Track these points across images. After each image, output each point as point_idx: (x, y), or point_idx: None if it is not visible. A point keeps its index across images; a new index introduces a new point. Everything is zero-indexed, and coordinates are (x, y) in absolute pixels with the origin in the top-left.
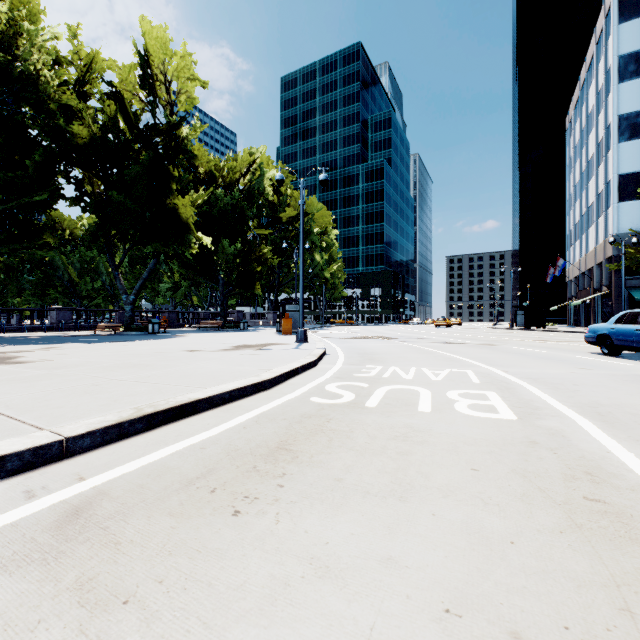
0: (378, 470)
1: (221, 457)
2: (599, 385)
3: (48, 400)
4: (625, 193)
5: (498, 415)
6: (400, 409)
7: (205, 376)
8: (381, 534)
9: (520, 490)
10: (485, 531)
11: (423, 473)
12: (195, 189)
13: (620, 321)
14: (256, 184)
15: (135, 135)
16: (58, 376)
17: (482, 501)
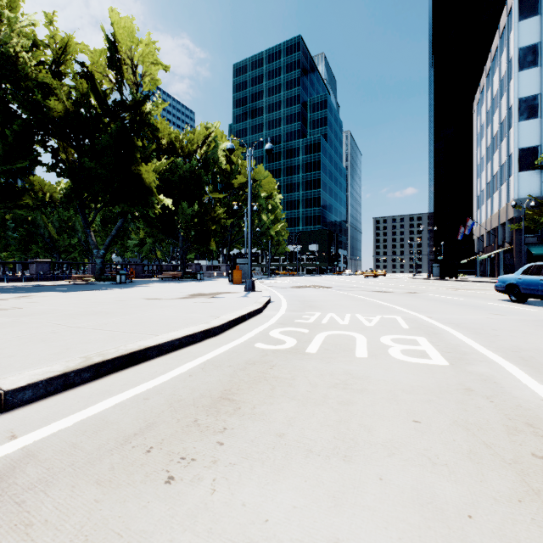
0: (320, 423)
1: (163, 409)
2: (515, 330)
3: (2, 348)
4: (524, 164)
5: (430, 361)
6: (339, 355)
7: (159, 323)
8: (326, 507)
9: (466, 446)
10: (438, 501)
11: (365, 426)
12: (158, 158)
13: (526, 272)
14: (211, 154)
15: (105, 110)
16: (21, 324)
17: (429, 460)
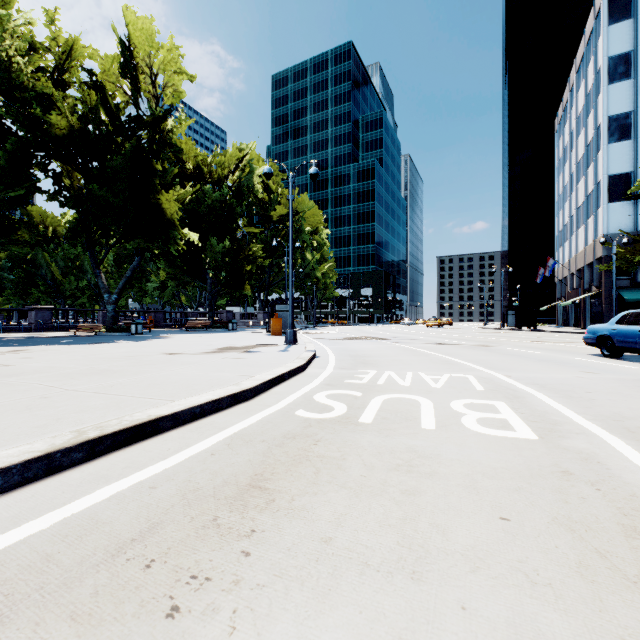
0: (379, 522)
1: (173, 502)
2: (613, 392)
3: None
4: (615, 194)
5: (515, 433)
6: (400, 425)
7: (177, 385)
8: None
9: (573, 555)
10: None
11: (438, 526)
12: (182, 185)
13: (622, 322)
14: (245, 181)
15: (117, 127)
16: (6, 386)
17: (527, 578)
